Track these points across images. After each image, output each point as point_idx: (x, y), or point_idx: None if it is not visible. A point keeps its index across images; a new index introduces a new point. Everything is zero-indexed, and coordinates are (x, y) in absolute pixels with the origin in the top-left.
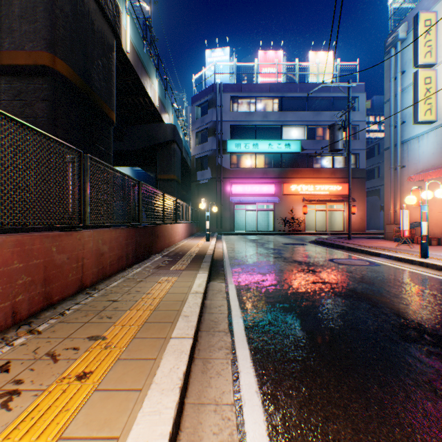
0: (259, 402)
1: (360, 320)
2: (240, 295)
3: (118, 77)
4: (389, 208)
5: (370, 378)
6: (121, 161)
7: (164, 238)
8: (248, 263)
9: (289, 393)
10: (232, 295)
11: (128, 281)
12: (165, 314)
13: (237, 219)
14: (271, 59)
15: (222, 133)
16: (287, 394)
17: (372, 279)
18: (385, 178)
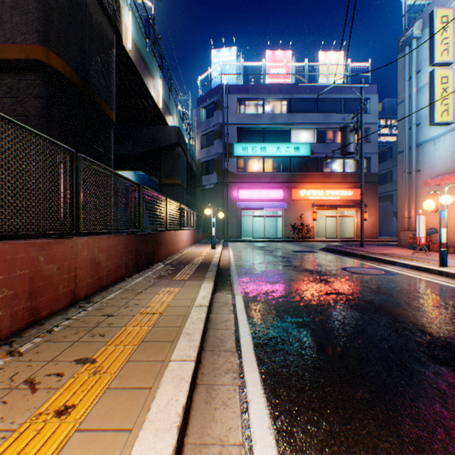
0: (272, 441)
1: (381, 337)
2: (248, 308)
3: (119, 77)
4: (404, 214)
5: (400, 409)
6: (124, 165)
7: (167, 246)
8: (256, 272)
9: (307, 429)
10: (239, 308)
11: (127, 292)
12: (165, 331)
13: (244, 226)
14: (280, 60)
15: (229, 136)
16: (305, 431)
17: (390, 290)
18: (398, 183)
